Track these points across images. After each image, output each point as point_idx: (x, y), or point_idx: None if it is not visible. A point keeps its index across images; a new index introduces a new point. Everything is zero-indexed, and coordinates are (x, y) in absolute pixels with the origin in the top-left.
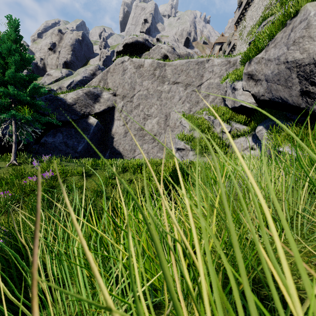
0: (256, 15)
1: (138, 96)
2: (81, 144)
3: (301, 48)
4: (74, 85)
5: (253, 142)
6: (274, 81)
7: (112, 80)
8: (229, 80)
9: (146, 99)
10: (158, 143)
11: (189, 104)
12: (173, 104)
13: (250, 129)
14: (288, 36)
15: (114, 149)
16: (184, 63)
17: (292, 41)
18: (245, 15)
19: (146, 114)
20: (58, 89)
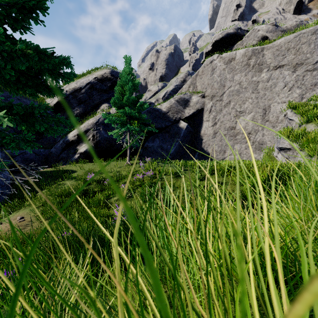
0: None
1: (228, 93)
2: (173, 147)
3: None
4: (167, 95)
5: None
6: None
7: (200, 82)
8: None
9: (238, 94)
10: (254, 143)
11: (301, 89)
12: (274, 94)
13: None
14: None
15: (202, 150)
16: (292, 38)
17: None
18: None
19: (238, 111)
20: (156, 101)
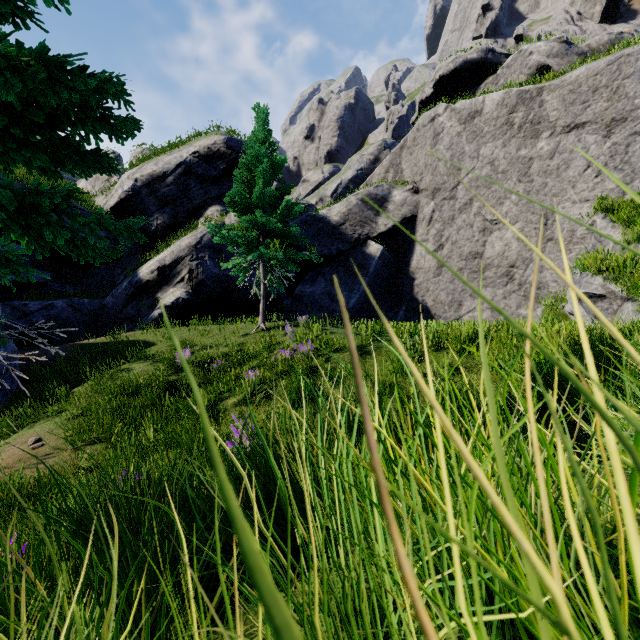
0: None
1: (468, 183)
2: (354, 295)
3: None
4: (342, 189)
5: None
6: None
7: (410, 162)
8: None
9: (489, 185)
10: (521, 285)
11: (622, 173)
12: (566, 183)
13: None
14: None
15: (414, 302)
16: (604, 67)
17: None
18: None
19: (488, 219)
20: (318, 202)
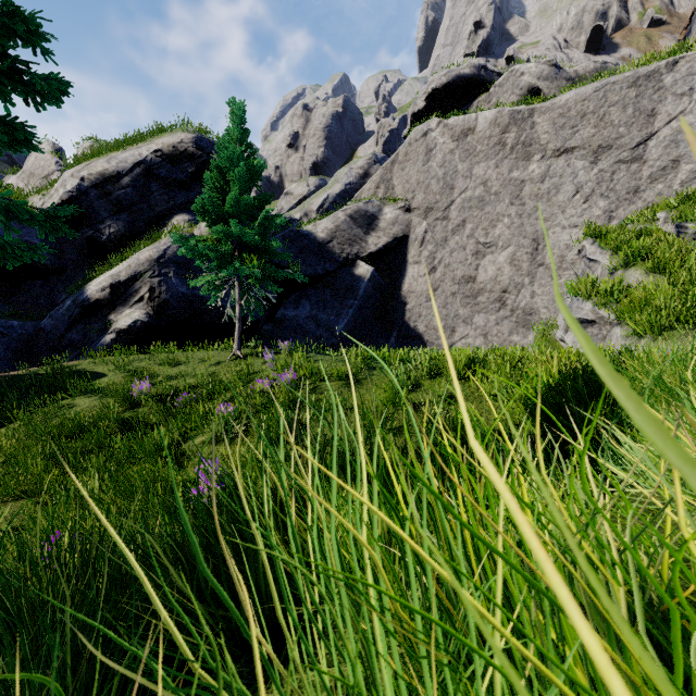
0: None
1: (461, 203)
2: (343, 320)
3: None
4: (329, 204)
5: None
6: None
7: (402, 178)
8: None
9: (482, 207)
10: (513, 311)
11: (607, 200)
12: (556, 208)
13: None
14: None
15: (406, 328)
16: (591, 93)
17: None
18: None
19: (481, 242)
20: (303, 217)
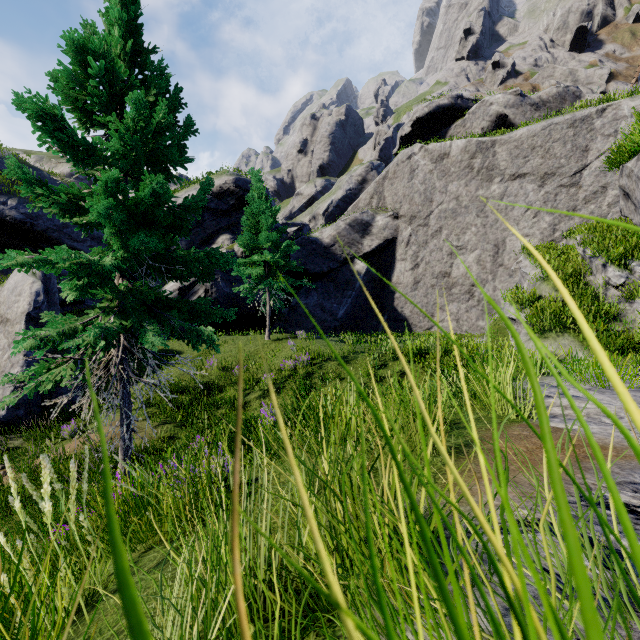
0: None
1: (438, 214)
2: (343, 307)
3: None
4: (333, 208)
5: None
6: None
7: (391, 191)
8: None
9: (455, 217)
10: (480, 302)
11: (552, 216)
12: (512, 221)
13: None
14: None
15: (395, 312)
16: (539, 130)
17: None
18: None
19: (454, 245)
20: (311, 220)
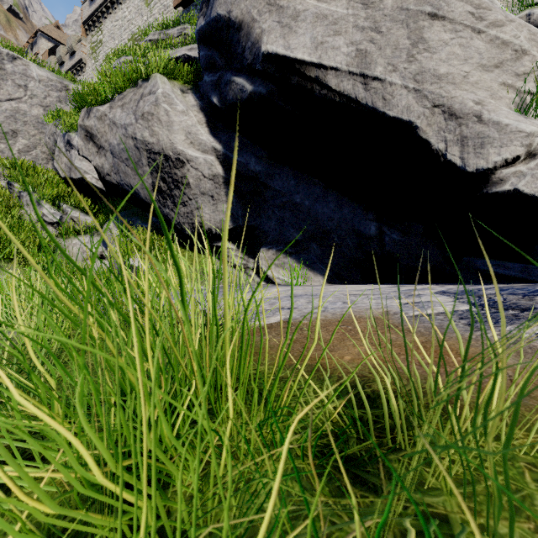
0: (121, 37)
1: None
2: None
3: (151, 128)
4: None
5: (103, 246)
6: (123, 159)
7: None
8: (61, 124)
9: None
10: None
11: None
12: None
13: (99, 223)
14: (138, 102)
15: None
16: None
17: (141, 113)
18: (101, 22)
19: None
20: None
